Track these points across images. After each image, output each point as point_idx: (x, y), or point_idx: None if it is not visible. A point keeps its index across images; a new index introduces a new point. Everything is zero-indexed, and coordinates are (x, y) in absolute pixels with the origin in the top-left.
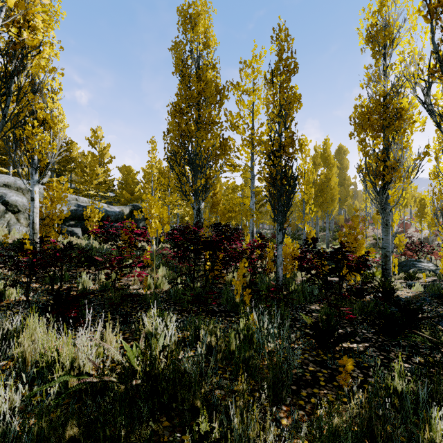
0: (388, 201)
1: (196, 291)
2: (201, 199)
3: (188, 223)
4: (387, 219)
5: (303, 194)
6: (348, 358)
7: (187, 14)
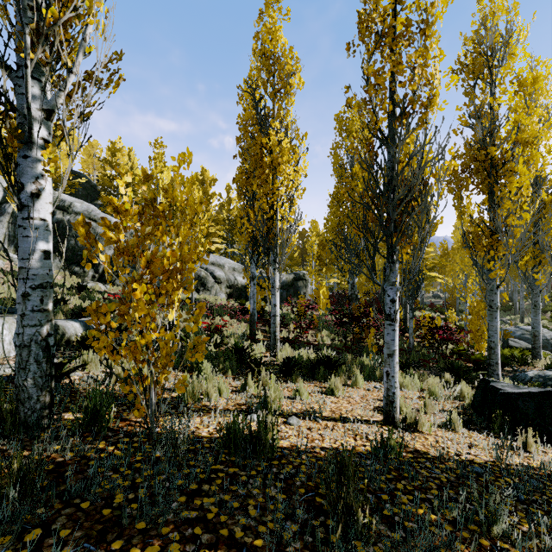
0: (535, 283)
1: (347, 345)
2: (355, 275)
3: (345, 288)
4: (535, 301)
5: (463, 266)
6: (409, 373)
7: (343, 121)
